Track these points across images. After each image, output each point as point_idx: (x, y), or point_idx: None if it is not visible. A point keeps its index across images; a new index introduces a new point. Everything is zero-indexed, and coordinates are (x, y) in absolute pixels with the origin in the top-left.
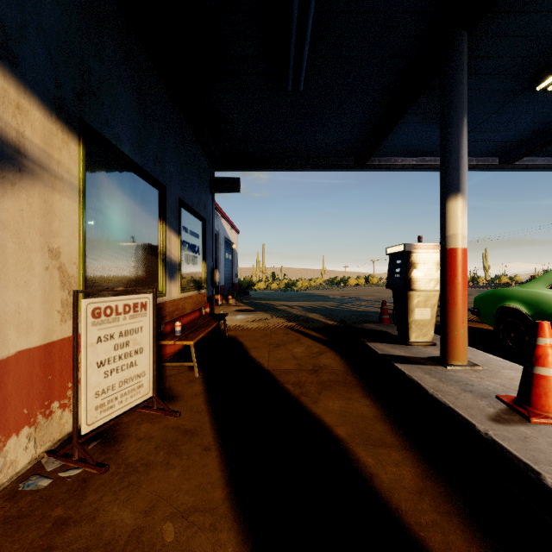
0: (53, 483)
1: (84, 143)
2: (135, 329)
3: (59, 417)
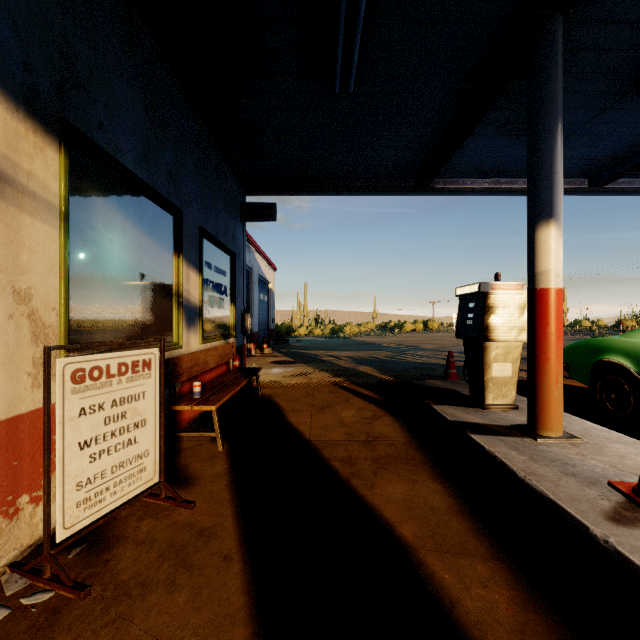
0: (10, 615)
1: (68, 150)
2: (135, 395)
3: (29, 516)
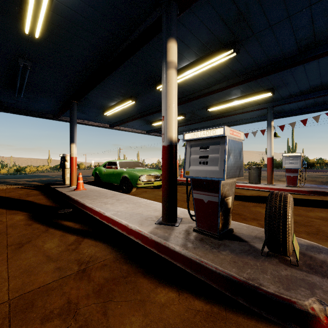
0: None
1: None
2: None
3: None
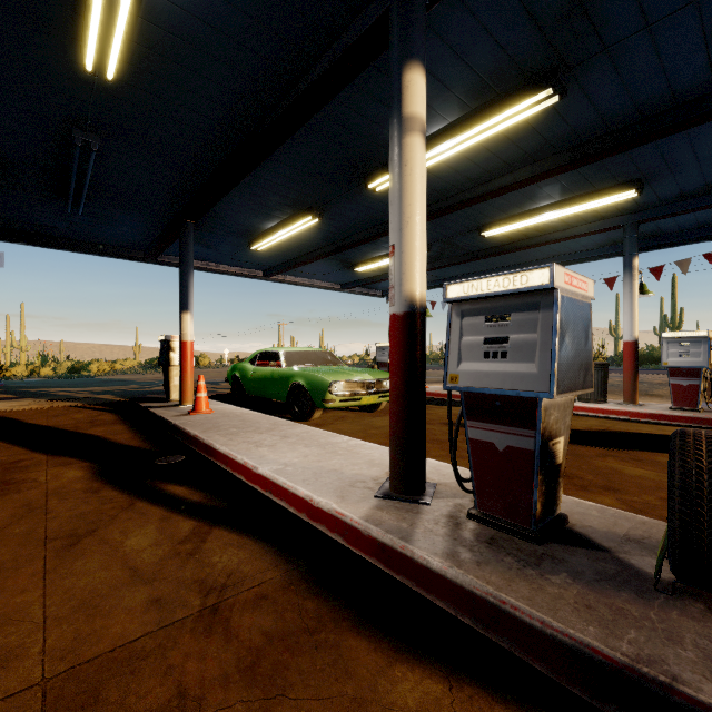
0: None
1: None
2: None
3: None
